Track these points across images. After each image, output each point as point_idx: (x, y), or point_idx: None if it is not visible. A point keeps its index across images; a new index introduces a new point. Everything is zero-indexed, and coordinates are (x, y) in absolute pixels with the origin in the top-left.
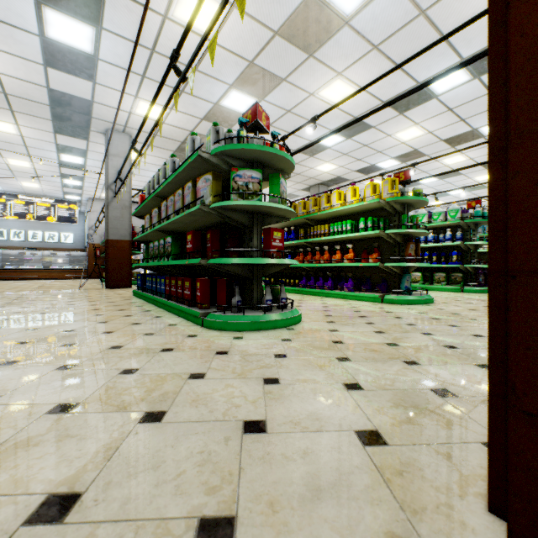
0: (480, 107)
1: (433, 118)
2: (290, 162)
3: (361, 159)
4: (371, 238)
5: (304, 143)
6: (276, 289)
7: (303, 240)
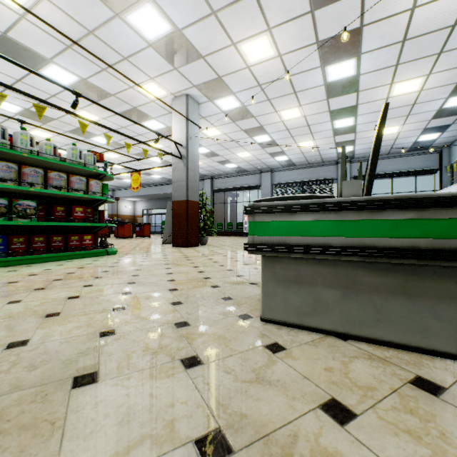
0: None
1: None
2: None
3: None
4: None
5: None
6: None
7: None
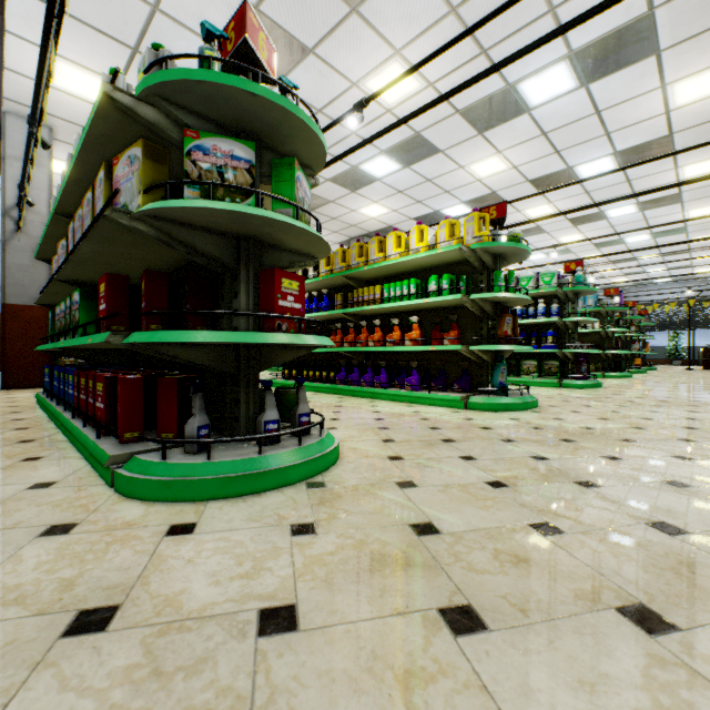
0: (581, 134)
1: (521, 144)
2: (317, 140)
3: (422, 201)
4: (445, 308)
5: (343, 169)
6: (291, 394)
7: (341, 310)
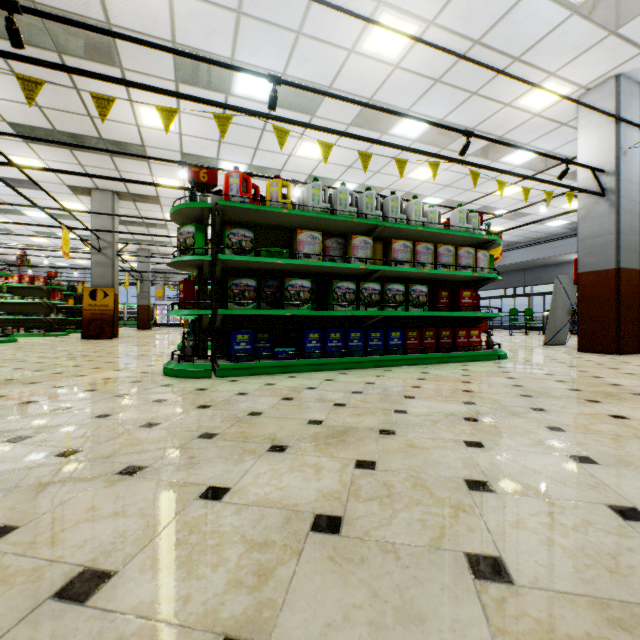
0: None
1: None
2: None
3: None
4: None
5: (208, 155)
6: None
7: None
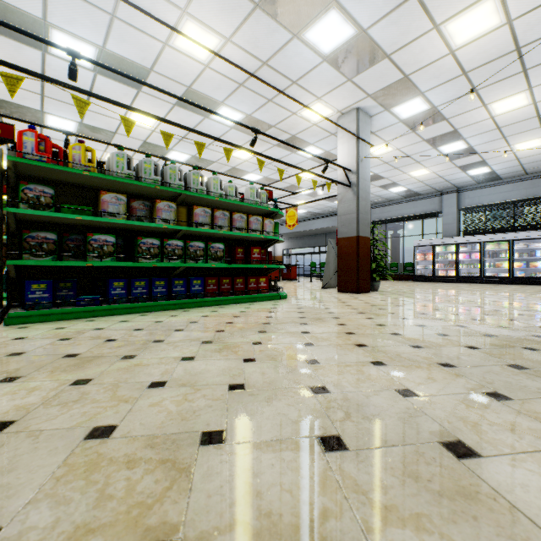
0: None
1: None
2: None
3: None
4: None
5: (31, 106)
6: None
7: None
